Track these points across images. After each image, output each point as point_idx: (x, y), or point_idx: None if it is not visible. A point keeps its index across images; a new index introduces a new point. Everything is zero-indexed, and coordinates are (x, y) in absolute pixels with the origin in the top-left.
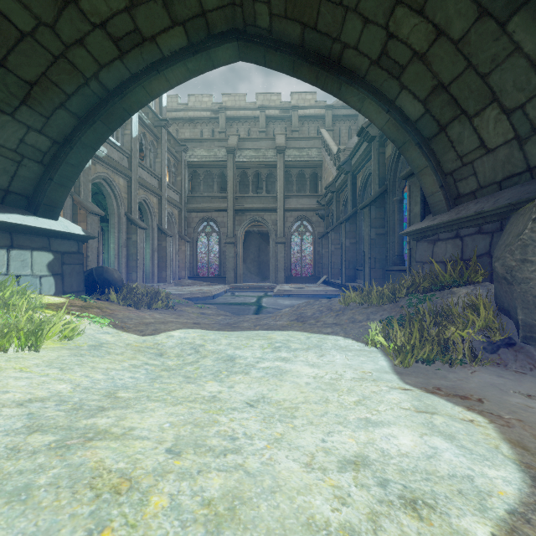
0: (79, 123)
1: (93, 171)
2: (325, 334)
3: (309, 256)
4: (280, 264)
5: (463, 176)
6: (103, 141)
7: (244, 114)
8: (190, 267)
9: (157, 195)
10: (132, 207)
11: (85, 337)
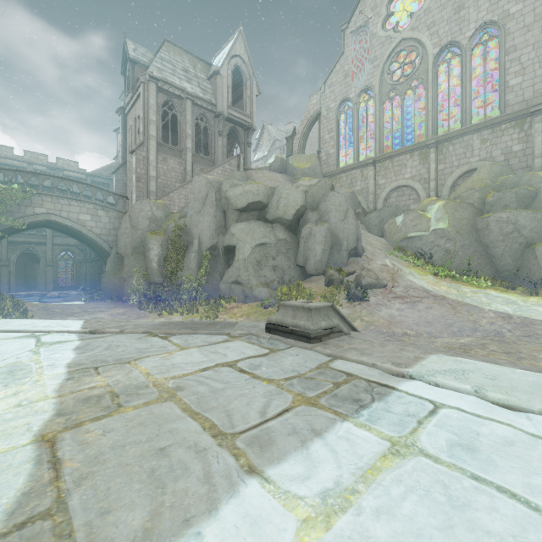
0: None
1: None
2: (73, 302)
3: (73, 271)
4: (49, 279)
5: None
6: None
7: (12, 163)
8: None
9: None
10: None
11: None
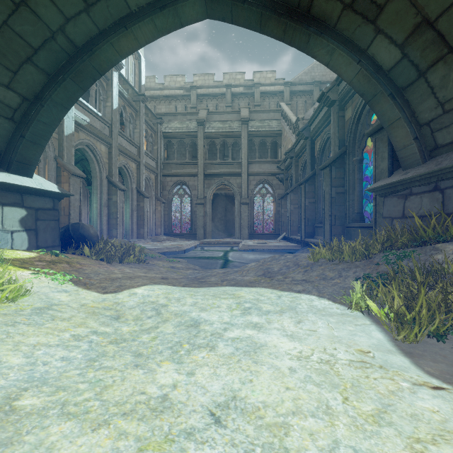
0: (49, 80)
1: (76, 137)
2: (296, 292)
3: (269, 216)
4: (244, 222)
5: (443, 124)
6: (75, 100)
7: (213, 91)
8: (165, 225)
9: (136, 161)
10: (113, 171)
11: (34, 298)
